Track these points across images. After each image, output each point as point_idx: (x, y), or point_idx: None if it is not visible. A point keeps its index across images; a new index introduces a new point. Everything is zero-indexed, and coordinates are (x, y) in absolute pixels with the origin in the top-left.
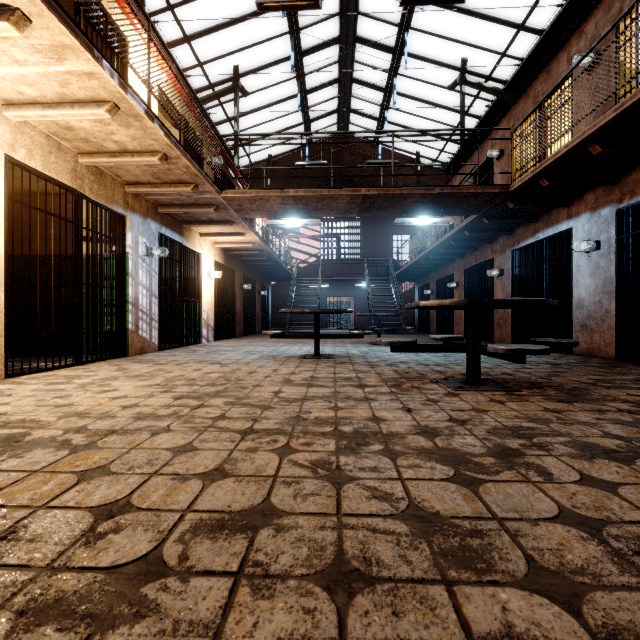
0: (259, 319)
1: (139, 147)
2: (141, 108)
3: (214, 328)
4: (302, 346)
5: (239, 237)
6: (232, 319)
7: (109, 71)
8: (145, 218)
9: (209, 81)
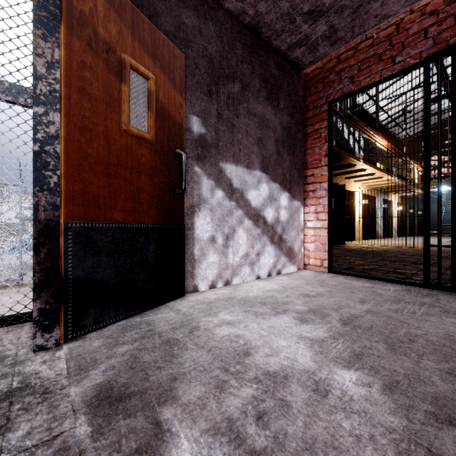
0: (416, 227)
1: (389, 182)
2: (396, 178)
3: (396, 231)
4: (449, 239)
5: (412, 192)
6: (403, 227)
7: (393, 177)
8: (379, 195)
9: (389, 116)
